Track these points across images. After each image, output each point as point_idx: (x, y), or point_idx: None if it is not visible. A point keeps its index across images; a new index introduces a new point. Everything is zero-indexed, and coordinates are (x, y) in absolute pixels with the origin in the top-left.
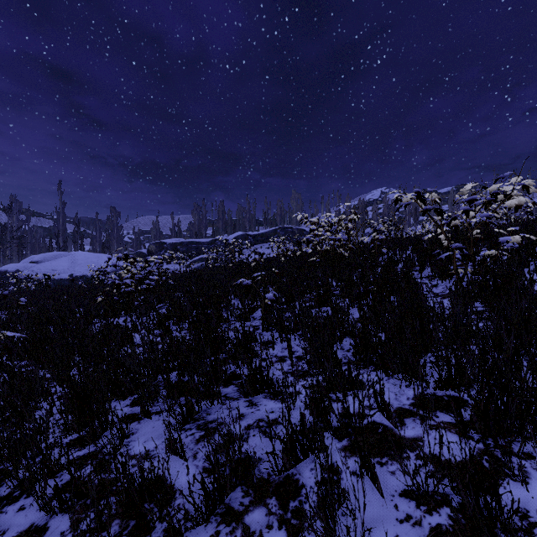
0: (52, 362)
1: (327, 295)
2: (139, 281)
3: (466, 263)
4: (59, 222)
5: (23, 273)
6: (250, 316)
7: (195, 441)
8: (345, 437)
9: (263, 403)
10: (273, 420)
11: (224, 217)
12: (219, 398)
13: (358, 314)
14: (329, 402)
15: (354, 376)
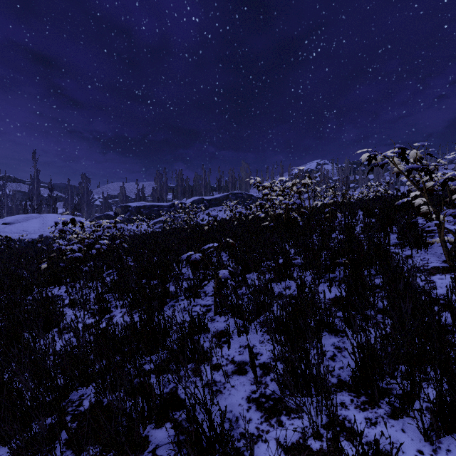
0: None
1: (286, 265)
2: (88, 246)
3: None
4: (34, 187)
5: None
6: (201, 290)
7: None
8: None
9: None
10: None
11: (182, 184)
12: None
13: (329, 292)
14: None
15: None
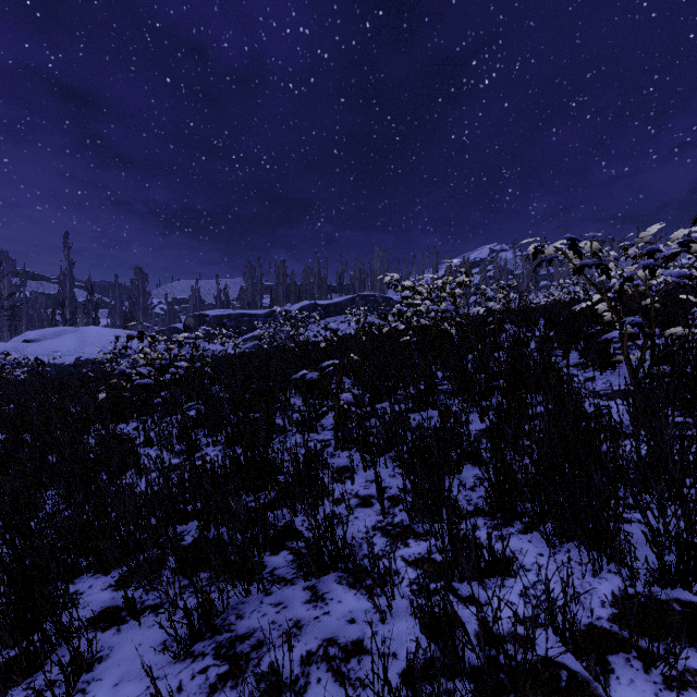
0: (2, 503)
1: (430, 392)
2: (160, 370)
3: (642, 346)
4: (66, 288)
5: (8, 357)
6: (317, 424)
7: (206, 690)
8: (495, 696)
9: (335, 595)
10: (353, 644)
11: (286, 282)
12: (260, 582)
13: (480, 423)
14: (465, 629)
15: (497, 552)
